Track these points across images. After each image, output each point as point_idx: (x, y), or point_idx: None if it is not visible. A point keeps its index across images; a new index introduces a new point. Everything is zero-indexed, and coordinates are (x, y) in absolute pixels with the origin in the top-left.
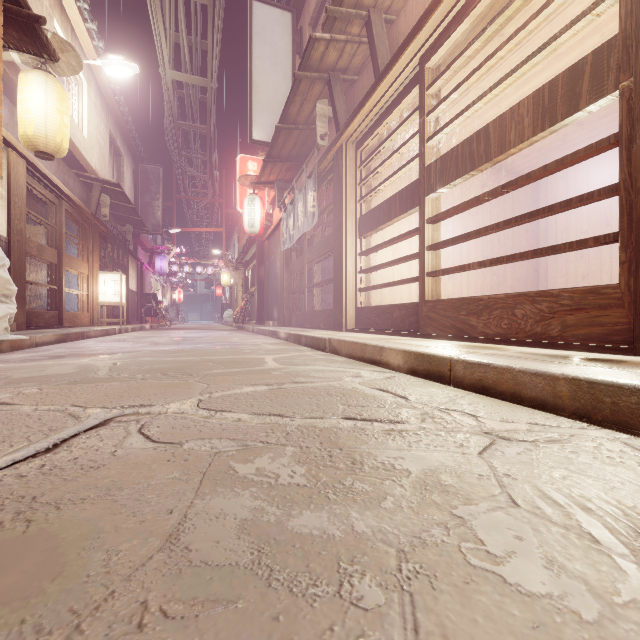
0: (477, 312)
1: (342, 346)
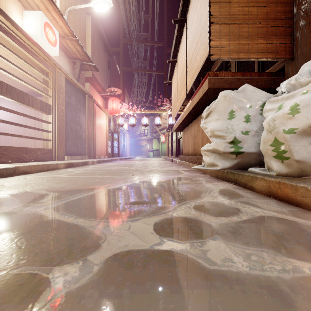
0: (27, 152)
1: (33, 168)
